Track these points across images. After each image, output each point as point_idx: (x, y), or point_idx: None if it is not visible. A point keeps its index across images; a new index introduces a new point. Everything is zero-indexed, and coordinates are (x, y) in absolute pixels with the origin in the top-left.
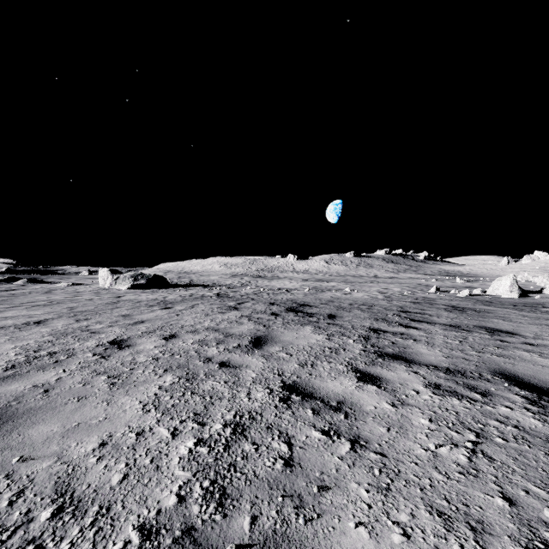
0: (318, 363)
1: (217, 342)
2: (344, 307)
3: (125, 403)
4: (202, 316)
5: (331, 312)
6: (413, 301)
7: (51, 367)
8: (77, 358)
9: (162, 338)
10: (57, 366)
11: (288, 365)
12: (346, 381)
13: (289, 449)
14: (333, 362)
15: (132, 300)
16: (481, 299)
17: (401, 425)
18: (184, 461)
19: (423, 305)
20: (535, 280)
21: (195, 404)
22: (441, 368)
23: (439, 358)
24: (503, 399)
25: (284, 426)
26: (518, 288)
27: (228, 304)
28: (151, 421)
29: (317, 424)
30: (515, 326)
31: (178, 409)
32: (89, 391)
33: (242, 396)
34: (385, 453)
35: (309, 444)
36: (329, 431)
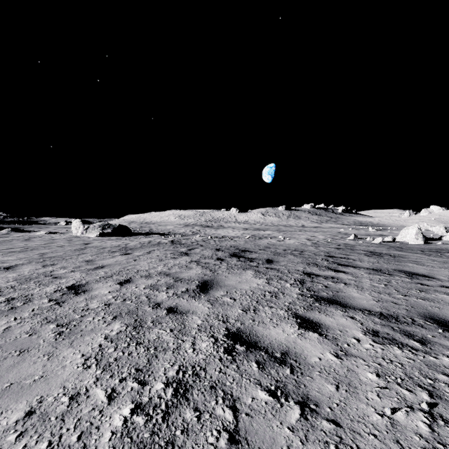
0: (260, 308)
1: (167, 287)
2: (279, 253)
3: (67, 357)
4: (157, 261)
5: (269, 257)
6: (336, 247)
7: (3, 315)
8: (33, 304)
9: (117, 283)
10: (10, 314)
11: (232, 311)
12: (288, 328)
13: (234, 417)
14: (274, 307)
15: (98, 247)
16: (393, 245)
17: (349, 381)
18: (116, 436)
19: (346, 251)
20: (433, 229)
21: (138, 357)
22: (374, 313)
23: (370, 302)
24: (442, 347)
25: (228, 385)
26: (422, 236)
27: (180, 250)
28: (89, 380)
29: (263, 381)
30: (429, 270)
31: (120, 364)
32: (34, 342)
33: (186, 347)
34: (339, 421)
35: (255, 410)
36: (276, 390)
